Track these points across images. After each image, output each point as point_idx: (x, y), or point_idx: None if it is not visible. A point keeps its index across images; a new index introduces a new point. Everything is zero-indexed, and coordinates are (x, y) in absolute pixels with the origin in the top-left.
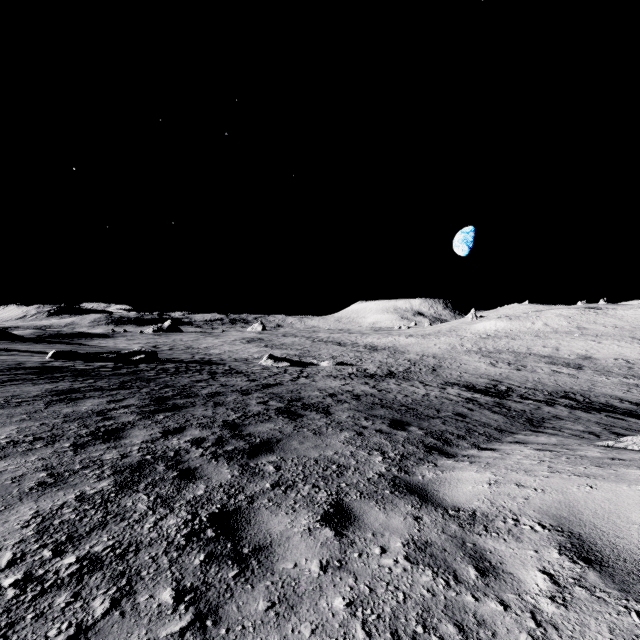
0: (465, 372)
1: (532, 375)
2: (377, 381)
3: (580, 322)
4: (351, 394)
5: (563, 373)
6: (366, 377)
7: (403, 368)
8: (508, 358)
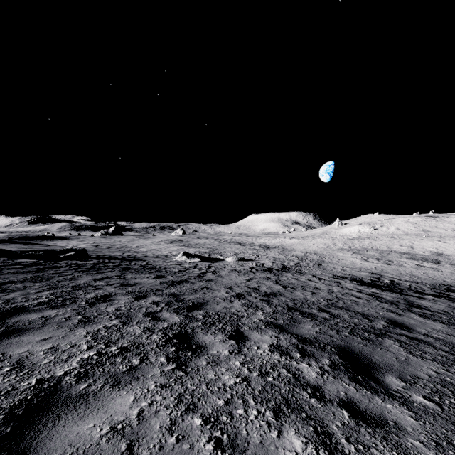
0: (345, 266)
1: (402, 269)
2: (276, 275)
3: (424, 227)
4: (259, 293)
5: (427, 267)
6: (265, 271)
7: (293, 263)
8: (375, 254)
